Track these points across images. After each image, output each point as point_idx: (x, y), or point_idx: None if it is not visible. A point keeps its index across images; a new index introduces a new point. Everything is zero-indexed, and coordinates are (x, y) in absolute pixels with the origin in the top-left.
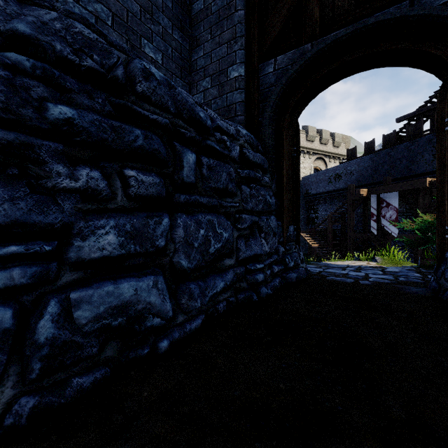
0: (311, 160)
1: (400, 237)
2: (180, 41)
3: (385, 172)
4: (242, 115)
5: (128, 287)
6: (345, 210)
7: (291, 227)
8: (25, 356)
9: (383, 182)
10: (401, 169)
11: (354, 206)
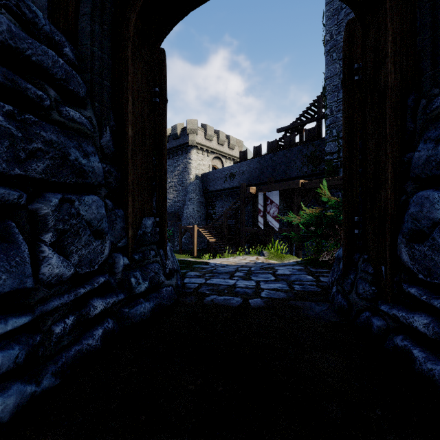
0: (209, 158)
1: (280, 231)
2: None
3: (269, 174)
4: None
5: None
6: (238, 206)
7: (148, 220)
8: None
9: (268, 182)
10: (280, 172)
11: (245, 203)
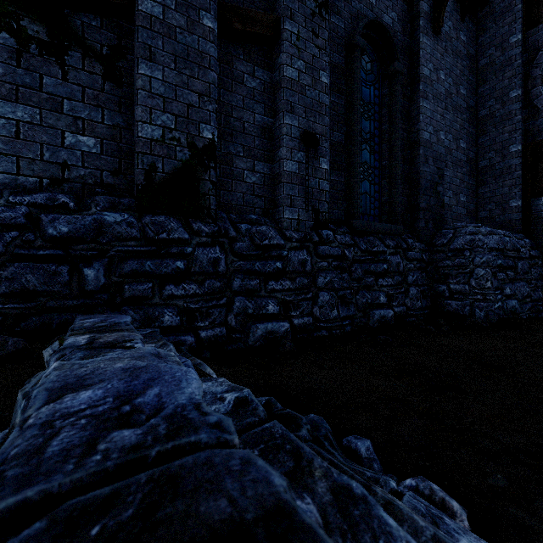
0: None
1: None
2: (471, 183)
3: None
4: (520, 226)
5: (513, 302)
6: None
7: None
8: (504, 311)
9: None
10: None
11: None
